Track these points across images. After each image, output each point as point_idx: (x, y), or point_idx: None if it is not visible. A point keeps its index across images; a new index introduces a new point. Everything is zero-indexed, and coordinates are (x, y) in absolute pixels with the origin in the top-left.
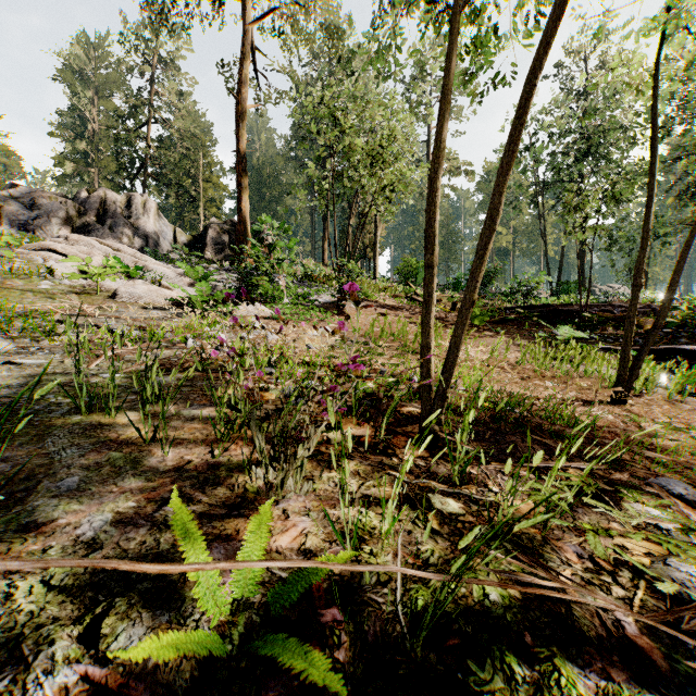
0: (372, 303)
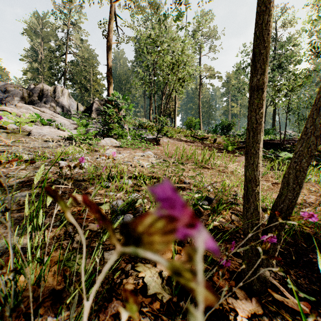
0: (174, 139)
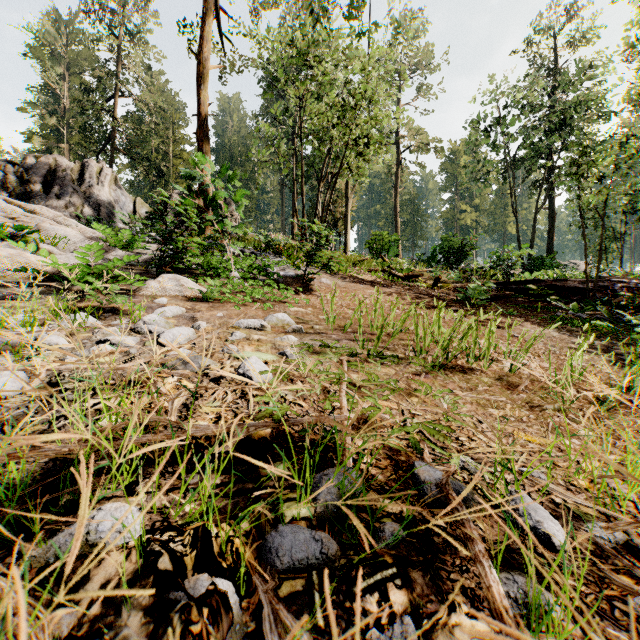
0: (346, 278)
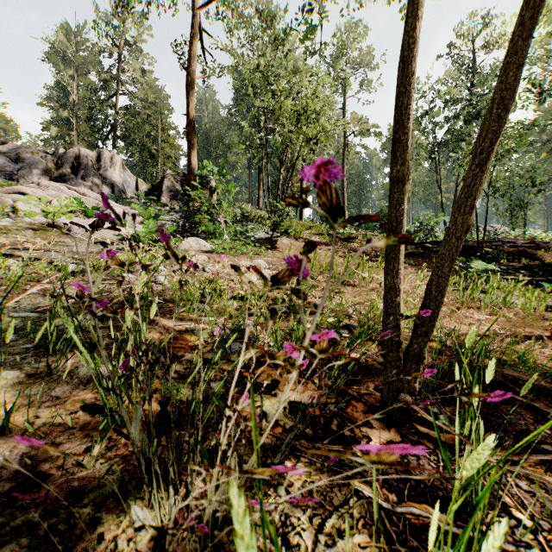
0: (300, 239)
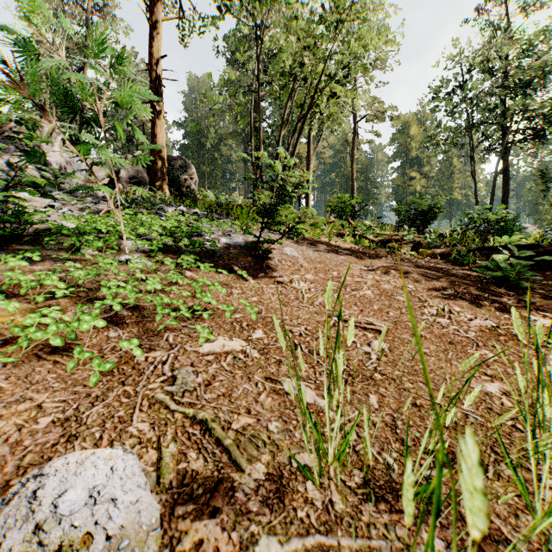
0: (317, 245)
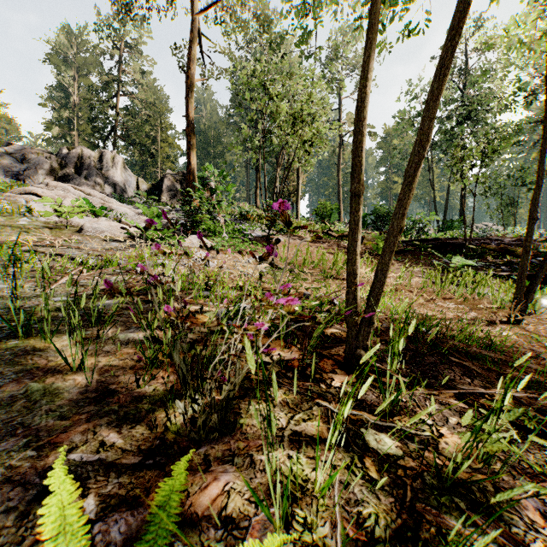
0: (295, 237)
